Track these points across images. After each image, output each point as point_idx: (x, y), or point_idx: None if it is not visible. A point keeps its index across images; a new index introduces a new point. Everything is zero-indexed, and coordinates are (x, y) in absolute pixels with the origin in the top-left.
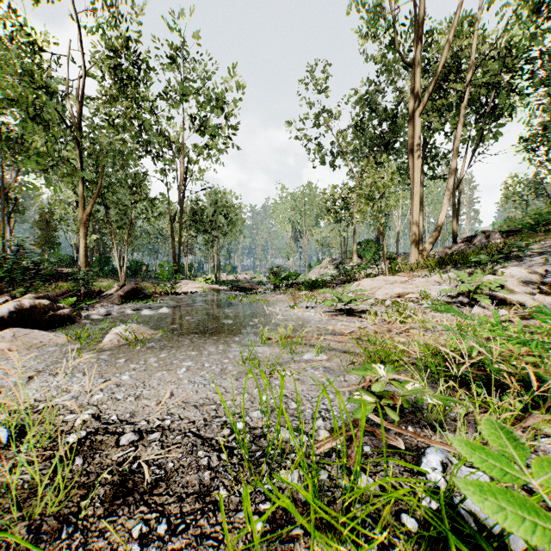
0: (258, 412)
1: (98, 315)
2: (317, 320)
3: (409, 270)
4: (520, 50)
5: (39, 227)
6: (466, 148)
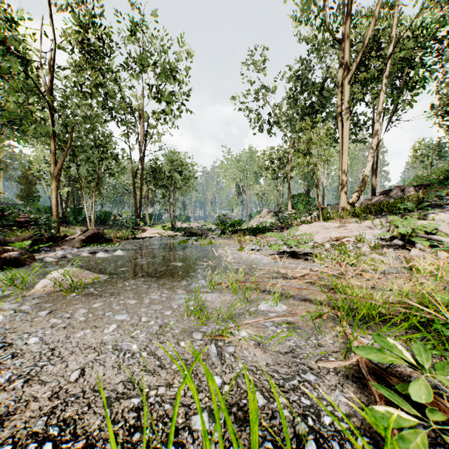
0: (205, 419)
1: (52, 258)
2: (264, 262)
3: (339, 218)
4: (432, 30)
5: (21, 182)
6: (383, 116)
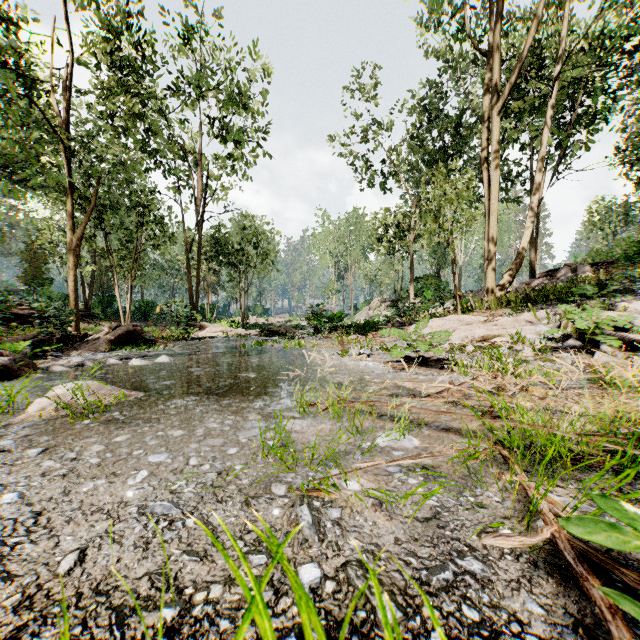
0: None
1: (63, 366)
2: (379, 373)
3: (485, 309)
4: (617, 39)
5: (25, 259)
6: (546, 163)
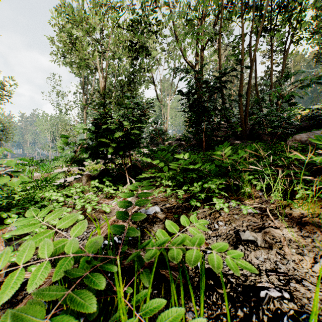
0: None
1: None
2: None
3: None
4: None
5: None
6: None
